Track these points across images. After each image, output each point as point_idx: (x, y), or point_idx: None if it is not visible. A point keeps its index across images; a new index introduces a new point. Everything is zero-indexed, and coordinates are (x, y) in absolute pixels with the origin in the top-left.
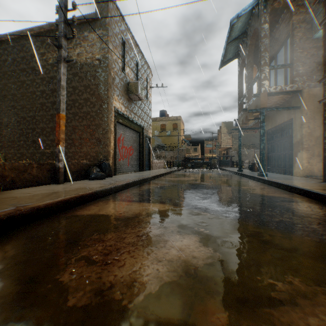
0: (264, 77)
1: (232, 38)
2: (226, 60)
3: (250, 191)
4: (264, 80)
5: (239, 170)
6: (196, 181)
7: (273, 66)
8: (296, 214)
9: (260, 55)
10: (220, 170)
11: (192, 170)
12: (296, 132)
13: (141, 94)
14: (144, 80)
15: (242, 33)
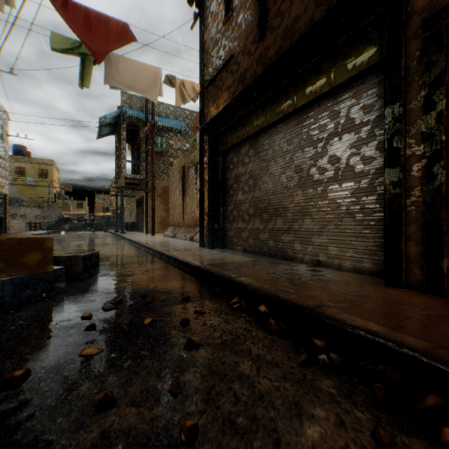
0: (123, 166)
1: (104, 124)
2: (104, 134)
3: (101, 240)
4: (123, 168)
5: (116, 231)
6: (68, 238)
7: (129, 161)
8: (104, 243)
9: (121, 151)
10: (103, 232)
11: (70, 233)
12: (145, 205)
13: (2, 153)
14: (1, 128)
15: (114, 122)
